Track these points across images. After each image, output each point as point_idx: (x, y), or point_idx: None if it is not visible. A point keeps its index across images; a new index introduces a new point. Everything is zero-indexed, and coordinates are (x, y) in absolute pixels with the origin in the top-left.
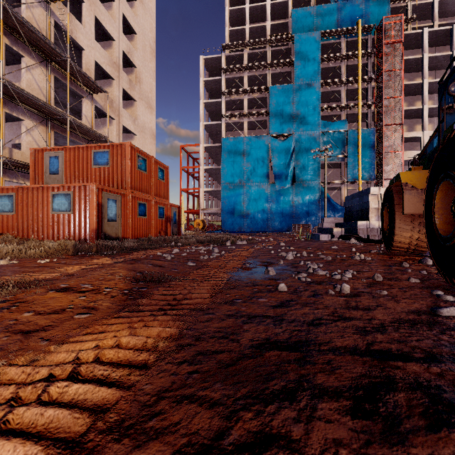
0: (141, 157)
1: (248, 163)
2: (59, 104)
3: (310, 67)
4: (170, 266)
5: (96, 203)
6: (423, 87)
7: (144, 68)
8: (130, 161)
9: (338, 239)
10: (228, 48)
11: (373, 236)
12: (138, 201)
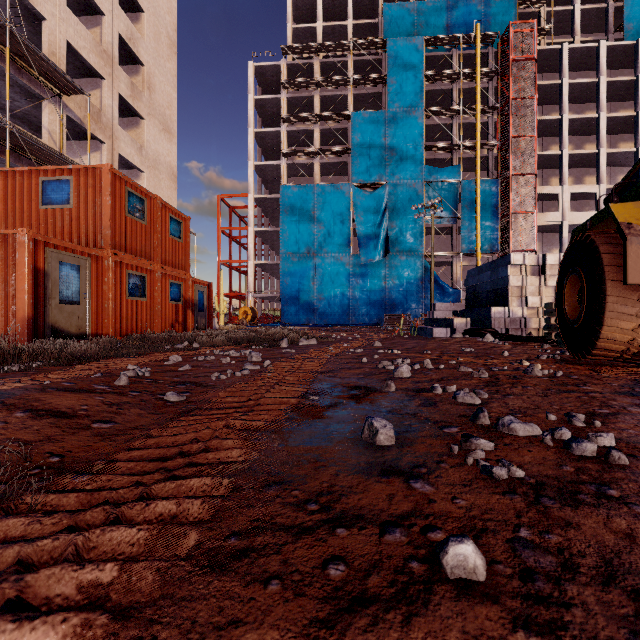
0: (135, 195)
1: (320, 225)
2: (4, 112)
3: (409, 87)
4: (97, 413)
5: (29, 269)
6: (561, 125)
7: (158, 68)
8: (111, 198)
9: (462, 336)
10: (291, 53)
11: (514, 330)
12: (129, 271)
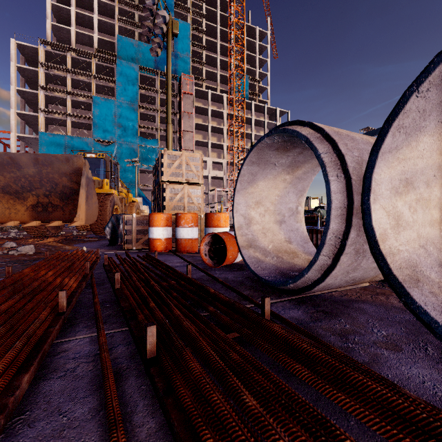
0: None
1: None
2: None
3: (130, 90)
4: None
5: None
6: (208, 128)
7: None
8: None
9: None
10: (48, 44)
11: None
12: None
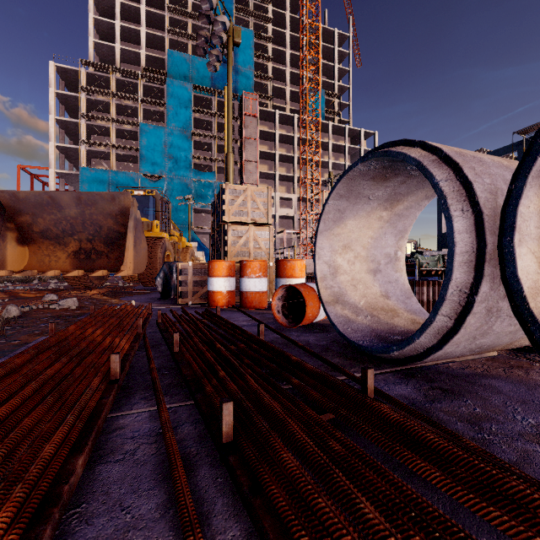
0: None
1: None
2: None
3: (182, 115)
4: None
5: None
6: (275, 157)
7: None
8: None
9: None
10: (90, 65)
11: None
12: None
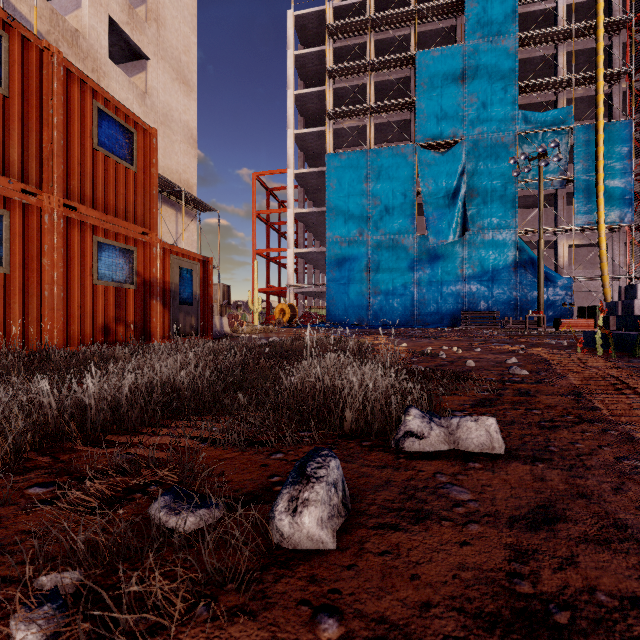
0: None
1: (375, 199)
2: None
3: (496, 8)
4: None
5: None
6: None
7: None
8: None
9: None
10: None
11: None
12: None
